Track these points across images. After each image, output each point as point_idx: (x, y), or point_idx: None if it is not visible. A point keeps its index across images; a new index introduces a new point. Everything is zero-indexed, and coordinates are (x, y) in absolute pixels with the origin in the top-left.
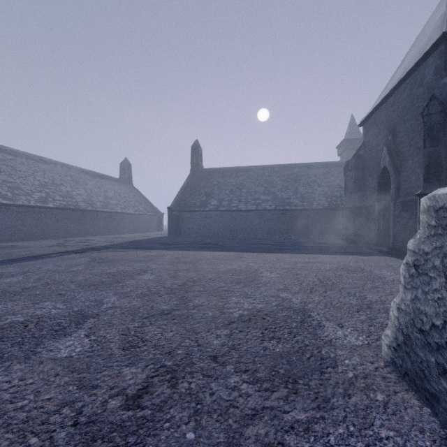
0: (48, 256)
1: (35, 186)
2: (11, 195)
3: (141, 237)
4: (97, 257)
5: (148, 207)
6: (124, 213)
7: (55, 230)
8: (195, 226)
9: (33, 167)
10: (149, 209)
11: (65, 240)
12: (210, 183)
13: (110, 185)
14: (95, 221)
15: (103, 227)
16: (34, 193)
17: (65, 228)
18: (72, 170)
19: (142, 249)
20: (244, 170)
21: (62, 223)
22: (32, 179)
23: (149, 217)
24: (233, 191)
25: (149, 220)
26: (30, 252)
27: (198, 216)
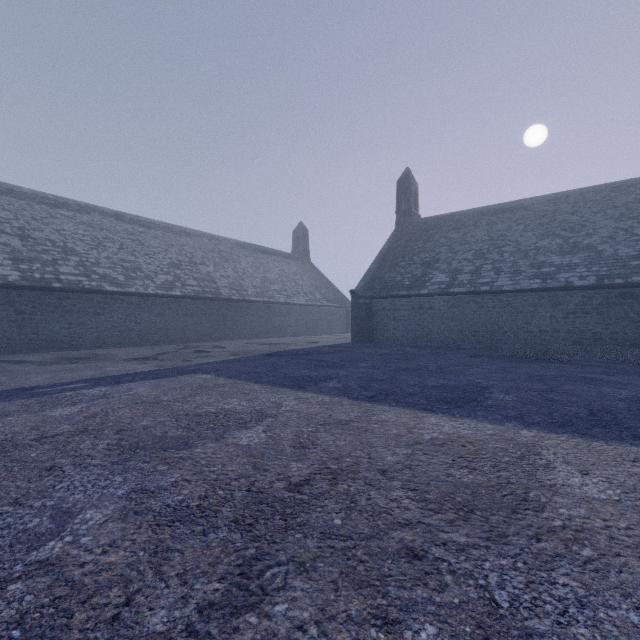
0: (39, 392)
1: (163, 266)
2: (123, 280)
3: (302, 345)
4: (101, 406)
5: (330, 295)
6: (290, 304)
7: (183, 331)
8: (401, 325)
9: (169, 242)
10: (331, 298)
11: (185, 347)
12: (432, 242)
13: (275, 262)
14: (244, 317)
15: (257, 325)
16: (158, 276)
17: (198, 326)
18: (223, 243)
19: (249, 381)
20: (506, 210)
21: (194, 319)
22: (162, 256)
23: (330, 310)
24: (482, 253)
25: (330, 314)
26: (61, 374)
27: (406, 305)
